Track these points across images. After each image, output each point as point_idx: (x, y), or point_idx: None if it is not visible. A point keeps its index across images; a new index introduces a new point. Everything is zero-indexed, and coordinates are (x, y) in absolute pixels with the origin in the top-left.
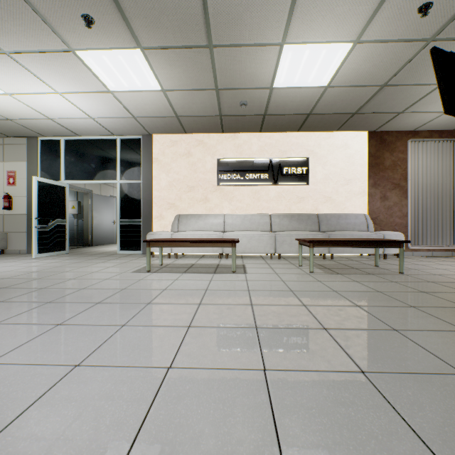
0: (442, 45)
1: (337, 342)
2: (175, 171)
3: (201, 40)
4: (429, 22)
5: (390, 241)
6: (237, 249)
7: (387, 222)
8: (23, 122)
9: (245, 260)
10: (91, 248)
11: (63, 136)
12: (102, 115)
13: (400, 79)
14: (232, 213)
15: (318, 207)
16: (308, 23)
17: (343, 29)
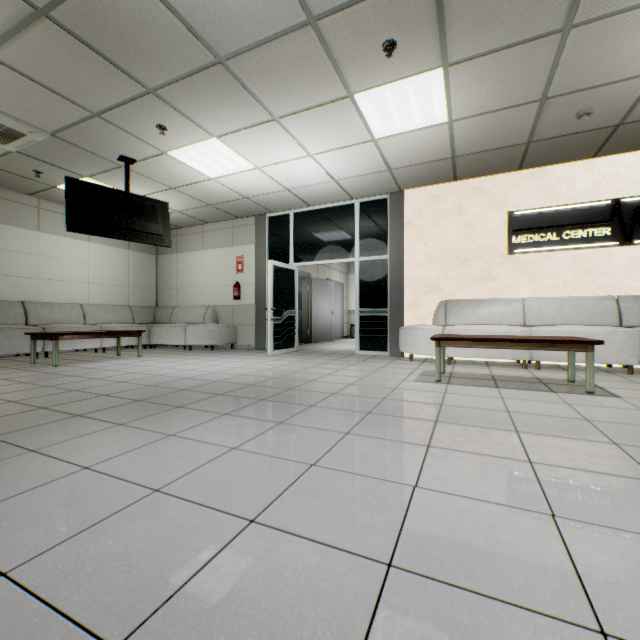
0: None
1: None
2: (437, 238)
3: (553, 22)
4: None
5: None
6: (558, 355)
7: None
8: (258, 199)
9: (578, 374)
10: (312, 345)
11: (292, 209)
12: (348, 174)
13: None
14: (534, 297)
15: None
16: None
17: None
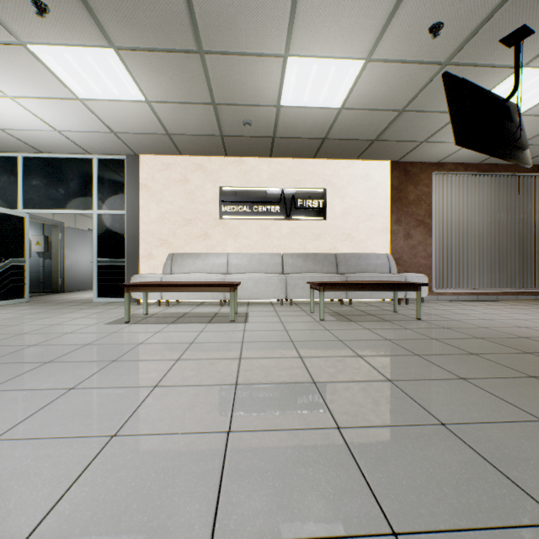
0: (458, 70)
1: (322, 396)
2: (168, 201)
3: (189, 43)
4: (442, 44)
5: (407, 284)
6: (241, 295)
7: (411, 263)
8: None
9: (251, 307)
10: (61, 295)
11: (21, 152)
12: (71, 128)
13: (419, 105)
14: (237, 252)
15: (337, 245)
16: (313, 34)
17: (352, 44)
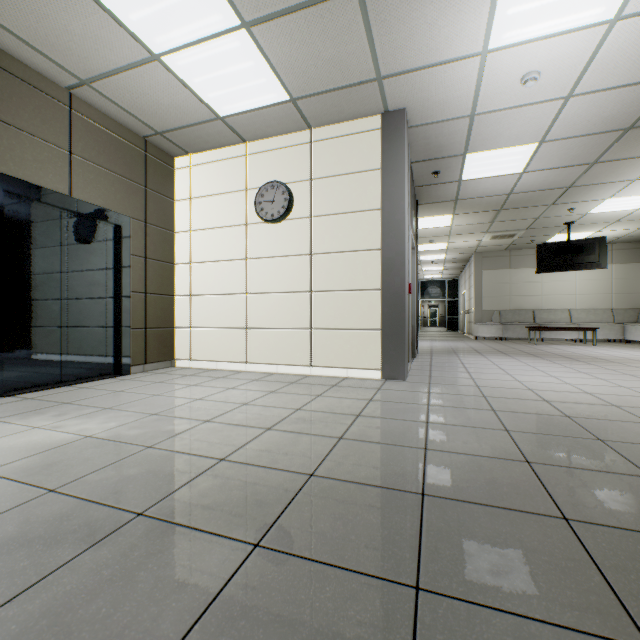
0: None
1: None
2: None
3: None
4: None
5: None
6: None
7: None
8: None
9: None
10: None
11: None
12: None
13: None
14: None
15: None
16: None
17: None
